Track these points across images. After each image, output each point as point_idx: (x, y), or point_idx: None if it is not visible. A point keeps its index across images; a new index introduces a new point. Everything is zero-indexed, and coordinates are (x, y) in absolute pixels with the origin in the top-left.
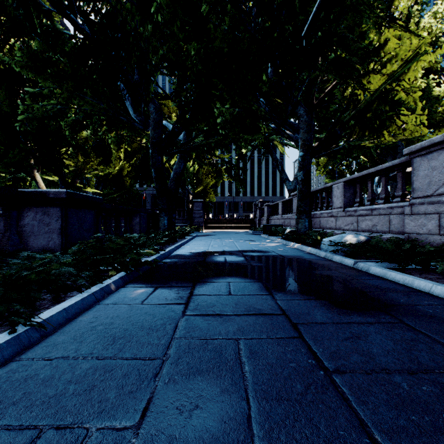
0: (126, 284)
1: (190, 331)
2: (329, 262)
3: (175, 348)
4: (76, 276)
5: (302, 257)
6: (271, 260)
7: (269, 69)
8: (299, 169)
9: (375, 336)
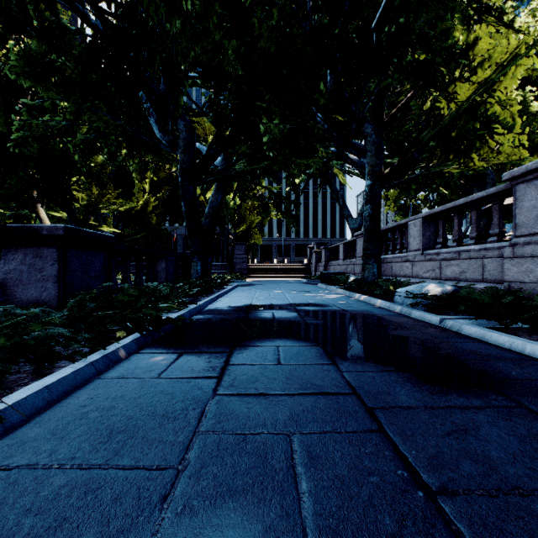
0: (141, 349)
1: (222, 421)
2: (407, 319)
3: (197, 449)
4: (70, 339)
5: (372, 313)
6: (332, 316)
7: (328, 77)
8: (366, 202)
9: (489, 428)
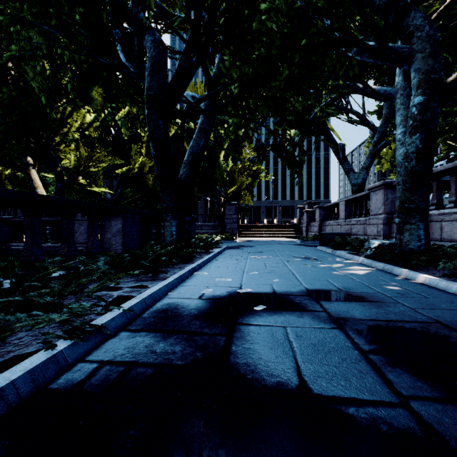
0: None
1: None
2: None
3: None
4: None
5: None
6: None
7: None
8: (411, 131)
9: None
